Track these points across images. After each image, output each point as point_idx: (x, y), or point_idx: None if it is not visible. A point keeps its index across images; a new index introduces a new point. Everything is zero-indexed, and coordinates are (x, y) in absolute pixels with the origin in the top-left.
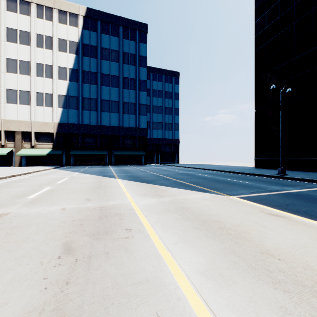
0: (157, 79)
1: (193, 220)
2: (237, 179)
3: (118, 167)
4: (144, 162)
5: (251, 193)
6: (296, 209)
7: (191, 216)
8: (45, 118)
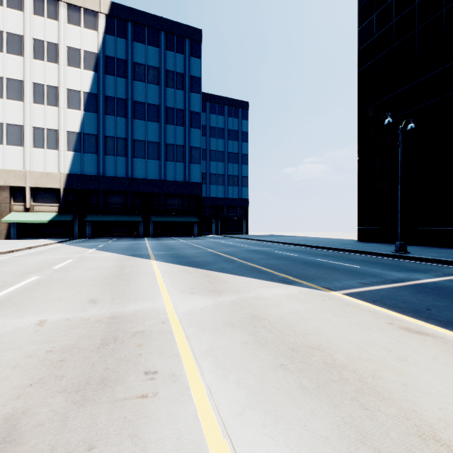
0: (217, 112)
1: (274, 345)
2: (335, 259)
3: (158, 240)
4: (197, 232)
5: (363, 286)
6: (447, 318)
7: (270, 337)
8: (47, 167)
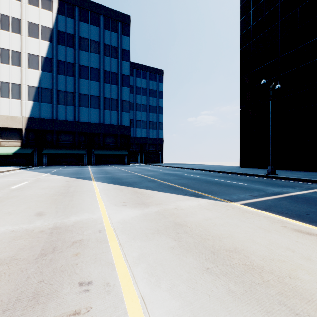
0: (141, 76)
1: (197, 249)
2: (228, 179)
3: (98, 167)
4: (127, 161)
5: (254, 198)
6: None
7: (192, 241)
8: (12, 112)
